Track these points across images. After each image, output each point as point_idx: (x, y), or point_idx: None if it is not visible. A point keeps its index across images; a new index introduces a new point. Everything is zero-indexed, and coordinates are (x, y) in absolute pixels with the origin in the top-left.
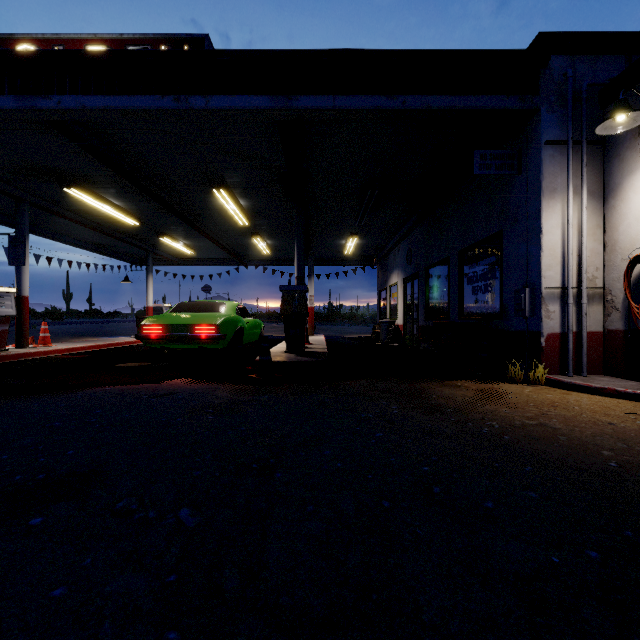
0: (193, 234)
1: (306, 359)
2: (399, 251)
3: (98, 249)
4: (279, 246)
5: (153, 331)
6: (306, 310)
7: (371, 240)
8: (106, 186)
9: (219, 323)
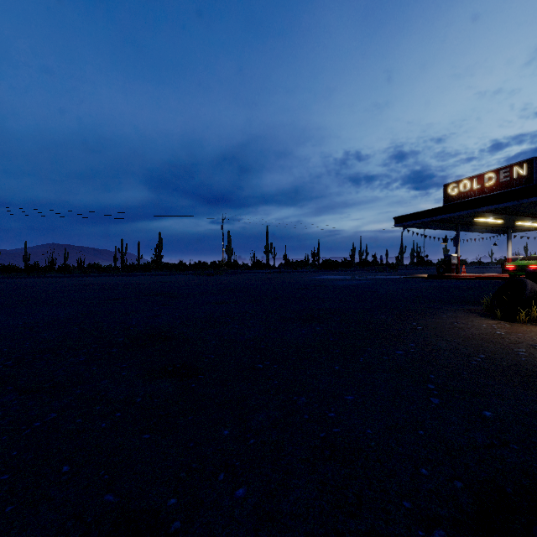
0: (536, 218)
1: None
2: None
3: (479, 231)
4: None
5: (510, 268)
6: None
7: None
8: (489, 215)
9: None
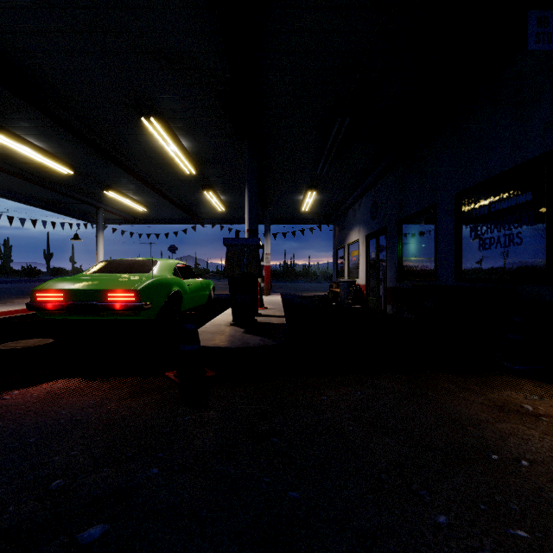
0: (140, 188)
1: (256, 341)
2: (360, 206)
3: (46, 206)
4: (234, 202)
5: (51, 299)
6: (258, 270)
7: (330, 195)
8: (11, 116)
9: (140, 288)
